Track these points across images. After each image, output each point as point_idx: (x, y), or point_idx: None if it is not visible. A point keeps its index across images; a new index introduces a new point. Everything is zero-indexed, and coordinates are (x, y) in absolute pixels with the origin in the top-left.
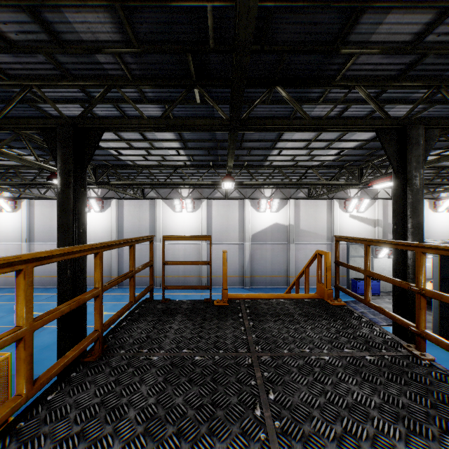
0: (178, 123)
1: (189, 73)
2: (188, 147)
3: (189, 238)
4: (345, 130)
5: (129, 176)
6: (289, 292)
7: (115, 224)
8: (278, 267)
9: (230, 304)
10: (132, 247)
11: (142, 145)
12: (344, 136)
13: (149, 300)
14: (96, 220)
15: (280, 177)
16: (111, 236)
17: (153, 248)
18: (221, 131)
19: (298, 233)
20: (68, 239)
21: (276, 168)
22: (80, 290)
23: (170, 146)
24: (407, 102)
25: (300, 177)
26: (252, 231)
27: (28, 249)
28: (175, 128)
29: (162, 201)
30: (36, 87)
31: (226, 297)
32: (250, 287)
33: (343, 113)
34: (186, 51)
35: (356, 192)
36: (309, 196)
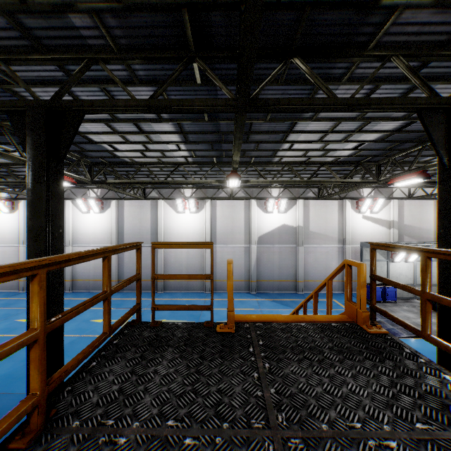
0: (173, 104)
1: (186, 41)
2: (189, 141)
3: (185, 246)
4: (379, 111)
5: (128, 175)
6: (305, 306)
7: (115, 225)
8: (286, 271)
9: (237, 330)
10: (106, 259)
11: (139, 139)
12: (365, 126)
13: (135, 323)
14: (95, 221)
15: (289, 176)
16: (111, 238)
17: (140, 258)
18: (225, 121)
19: (307, 235)
20: (39, 246)
21: (286, 164)
22: (55, 307)
23: (170, 140)
24: (449, 80)
25: (312, 174)
26: (259, 233)
27: (25, 251)
28: (169, 110)
29: (164, 202)
30: (3, 62)
31: (232, 321)
32: (257, 292)
33: (370, 95)
34: (181, 7)
35: (369, 192)
36: (319, 196)
